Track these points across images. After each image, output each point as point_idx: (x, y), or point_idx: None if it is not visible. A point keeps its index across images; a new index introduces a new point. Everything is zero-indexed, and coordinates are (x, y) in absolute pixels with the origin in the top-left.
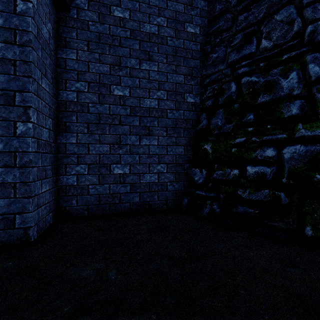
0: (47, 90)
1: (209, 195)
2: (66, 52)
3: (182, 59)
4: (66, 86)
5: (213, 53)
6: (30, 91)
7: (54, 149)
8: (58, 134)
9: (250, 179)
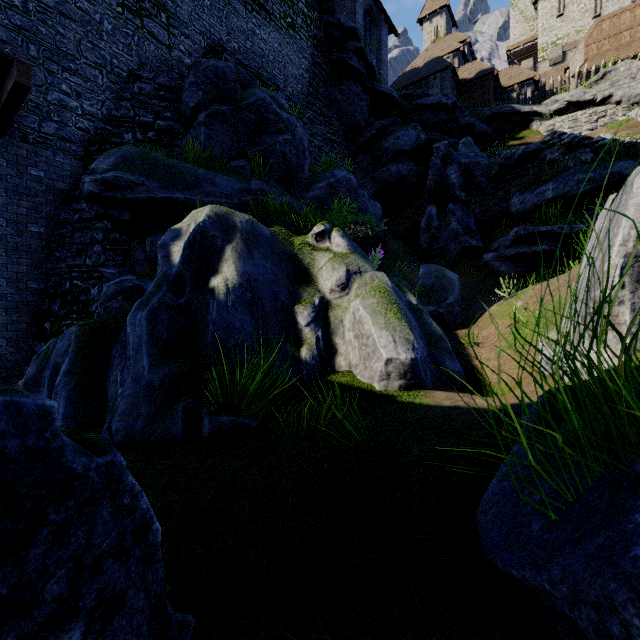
0: None
1: None
2: None
3: (25, 253)
4: None
5: (58, 252)
6: None
7: None
8: None
9: None
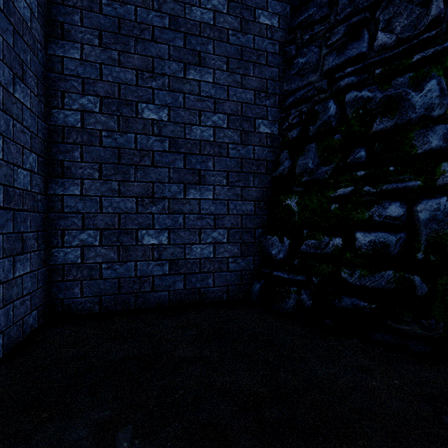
0: (27, 105)
1: (295, 278)
2: (64, 47)
3: (252, 66)
4: (64, 102)
5: (300, 57)
6: None
7: (41, 205)
8: (49, 180)
9: (362, 253)
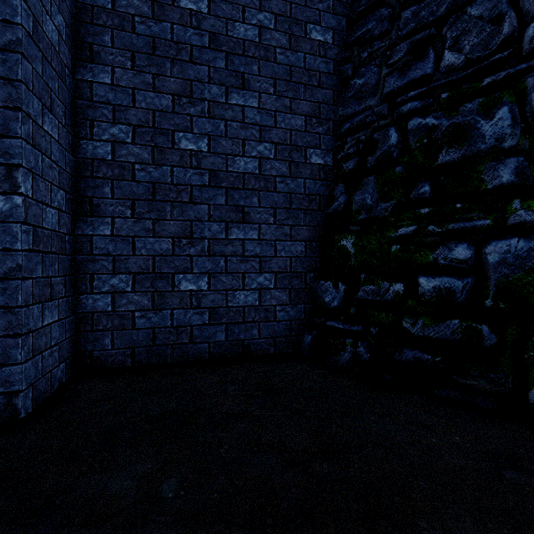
0: (56, 137)
1: (351, 328)
2: (93, 71)
3: (302, 88)
4: (93, 132)
5: (357, 78)
6: (19, 135)
7: (69, 247)
8: (77, 219)
9: (425, 300)
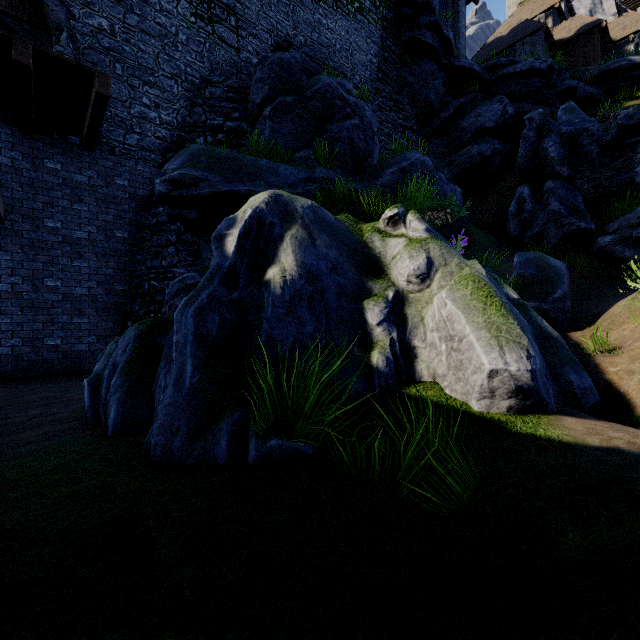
0: None
1: None
2: (2, 255)
3: (112, 257)
4: (2, 280)
5: (139, 255)
6: None
7: None
8: None
9: None
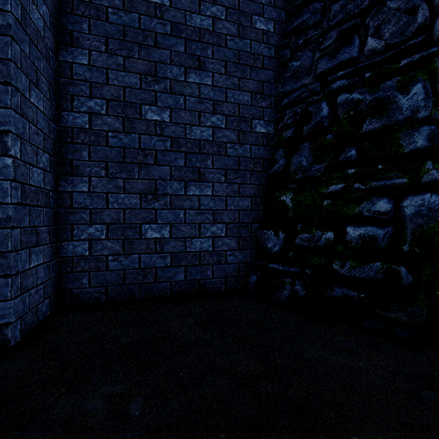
0: (41, 108)
1: (289, 270)
2: (73, 53)
3: (249, 69)
4: (73, 105)
5: (294, 61)
6: (9, 106)
7: (53, 201)
8: (60, 178)
9: (352, 246)
